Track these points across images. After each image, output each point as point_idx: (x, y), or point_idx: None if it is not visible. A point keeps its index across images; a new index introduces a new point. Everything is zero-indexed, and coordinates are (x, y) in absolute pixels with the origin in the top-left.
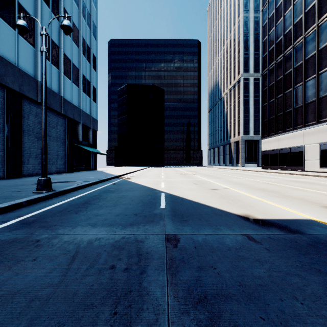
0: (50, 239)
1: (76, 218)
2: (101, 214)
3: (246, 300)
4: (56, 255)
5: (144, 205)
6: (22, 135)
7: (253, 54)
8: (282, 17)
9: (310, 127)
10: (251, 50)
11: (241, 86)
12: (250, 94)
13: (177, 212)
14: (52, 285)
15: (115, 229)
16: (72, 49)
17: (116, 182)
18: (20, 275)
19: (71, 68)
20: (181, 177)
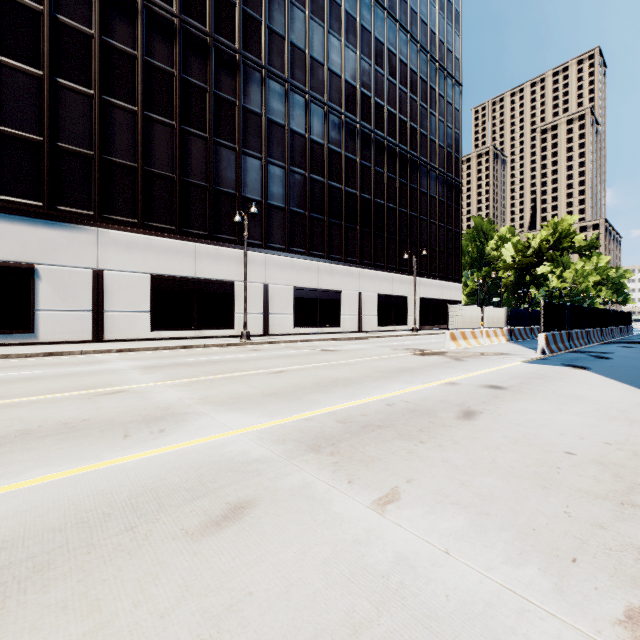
0: None
1: None
2: None
3: None
4: None
5: None
6: None
7: None
8: None
9: None
10: None
11: None
12: None
13: None
14: None
15: None
16: None
17: None
18: None
19: None
20: None
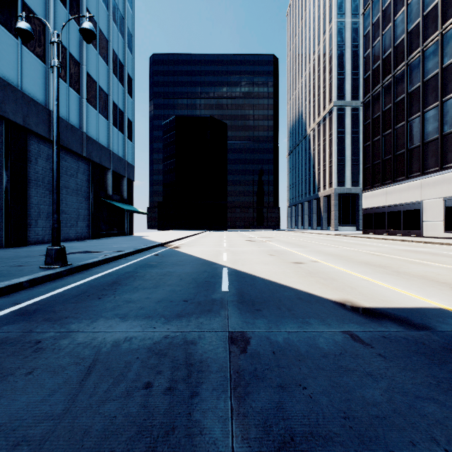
0: (57, 340)
1: (98, 306)
2: (135, 300)
3: (356, 444)
4: (64, 365)
5: (199, 286)
6: (27, 187)
7: (350, 75)
8: (392, 22)
9: (430, 175)
10: (347, 69)
11: (334, 119)
12: (346, 129)
13: (246, 297)
14: (51, 418)
15: (154, 324)
16: (98, 66)
17: (160, 253)
18: (4, 400)
19: (97, 93)
20: (250, 245)
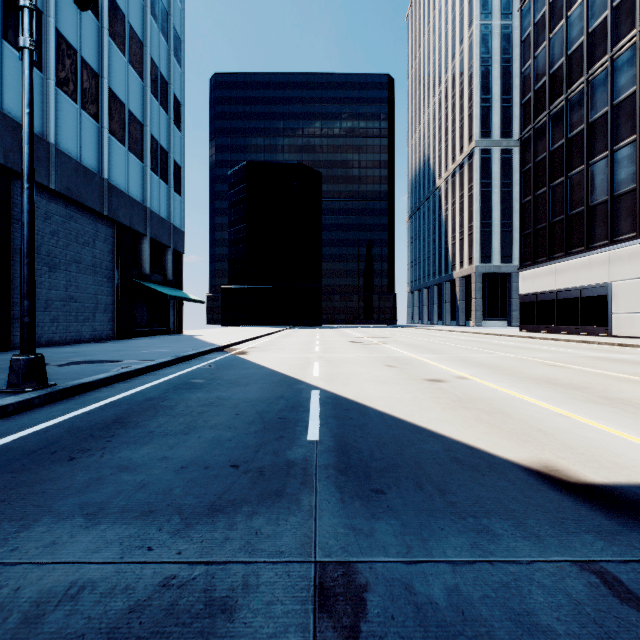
0: None
1: (58, 480)
2: (138, 463)
3: None
4: None
5: (265, 430)
6: (12, 259)
7: (499, 102)
8: (564, 20)
9: (624, 245)
10: (495, 93)
11: (475, 165)
12: (493, 181)
13: (352, 457)
14: None
15: (153, 535)
16: (128, 81)
17: (214, 362)
18: None
19: (126, 122)
20: (356, 348)
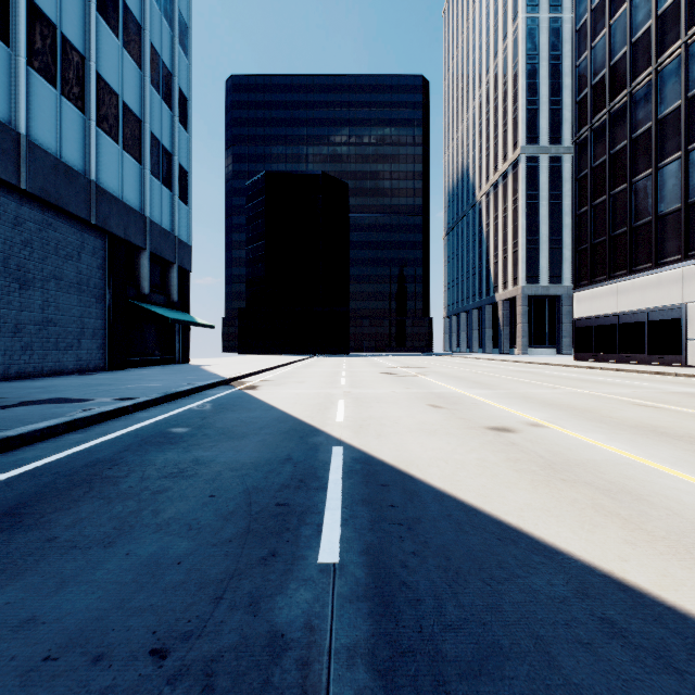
0: None
1: None
2: None
3: None
4: None
5: (248, 536)
6: None
7: (547, 104)
8: (627, 2)
9: None
10: (542, 94)
11: (521, 175)
12: (540, 192)
13: (402, 619)
14: None
15: None
16: (122, 68)
17: (212, 401)
18: None
19: (119, 115)
20: (389, 382)
